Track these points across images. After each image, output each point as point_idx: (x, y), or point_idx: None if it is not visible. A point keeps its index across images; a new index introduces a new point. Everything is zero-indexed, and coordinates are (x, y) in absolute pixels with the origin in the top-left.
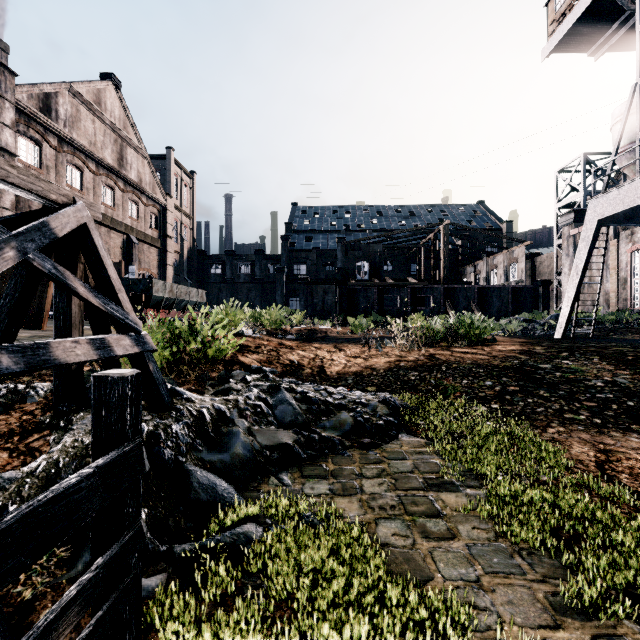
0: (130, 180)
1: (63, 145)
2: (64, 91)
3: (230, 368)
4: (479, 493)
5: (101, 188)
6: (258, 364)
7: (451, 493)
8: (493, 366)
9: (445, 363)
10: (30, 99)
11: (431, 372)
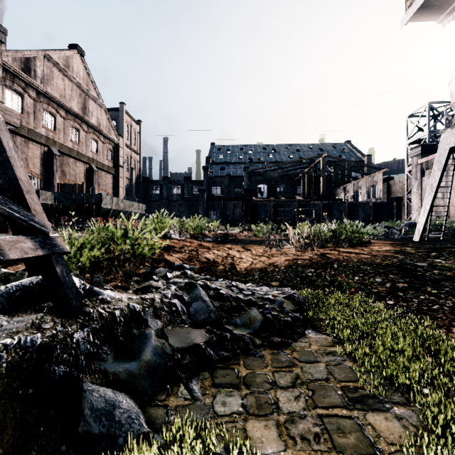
0: (91, 124)
1: (40, 97)
2: (41, 56)
3: (156, 265)
4: (410, 414)
5: (69, 129)
6: (180, 262)
7: (378, 413)
8: (377, 264)
9: (336, 261)
10: (14, 61)
11: (325, 269)
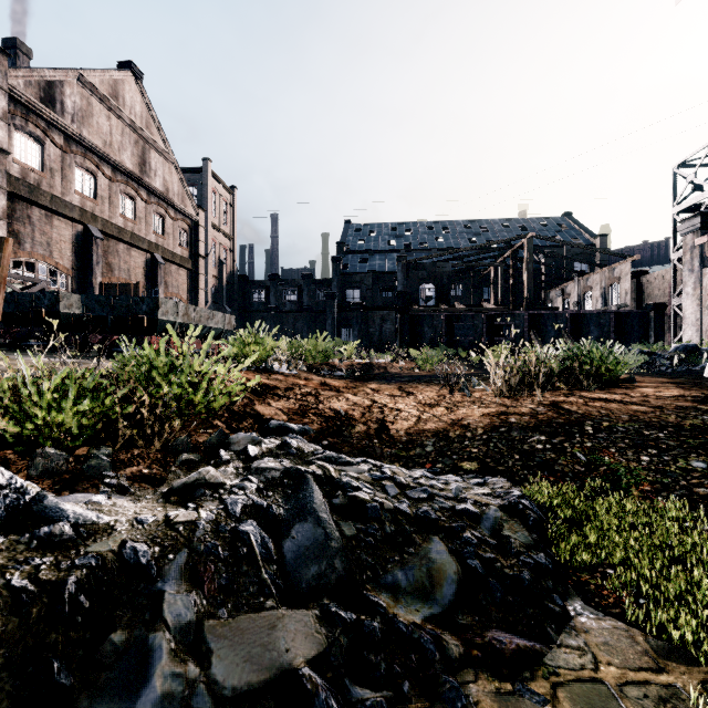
0: (154, 189)
1: (71, 144)
2: (72, 80)
3: (235, 425)
4: None
5: (119, 197)
6: (284, 417)
7: None
8: (674, 426)
9: (587, 419)
10: (28, 86)
11: (570, 436)
